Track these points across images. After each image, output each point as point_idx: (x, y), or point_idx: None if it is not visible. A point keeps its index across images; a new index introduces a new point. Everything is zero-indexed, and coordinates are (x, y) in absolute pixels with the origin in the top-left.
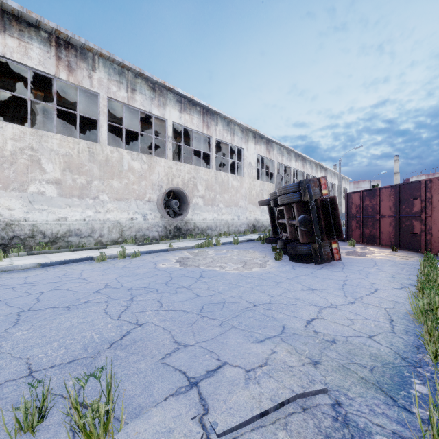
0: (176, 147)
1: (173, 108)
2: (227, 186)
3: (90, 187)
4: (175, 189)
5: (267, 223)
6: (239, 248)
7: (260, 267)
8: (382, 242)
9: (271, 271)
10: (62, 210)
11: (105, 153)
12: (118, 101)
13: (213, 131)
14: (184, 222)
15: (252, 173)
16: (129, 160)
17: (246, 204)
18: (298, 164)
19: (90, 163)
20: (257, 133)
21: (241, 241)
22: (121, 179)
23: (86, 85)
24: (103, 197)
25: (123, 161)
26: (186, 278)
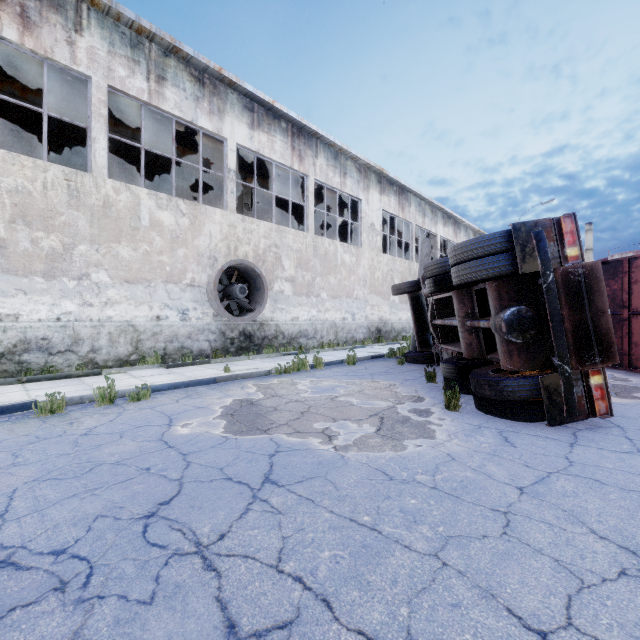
0: (247, 196)
1: (238, 120)
2: (334, 262)
3: (70, 256)
4: (240, 265)
5: (399, 326)
6: (359, 375)
7: (421, 437)
8: (635, 363)
9: (457, 455)
10: (7, 299)
11: (102, 193)
12: (130, 97)
13: (310, 166)
14: (259, 324)
15: (375, 242)
16: (153, 209)
17: (366, 294)
18: (447, 230)
19: (70, 210)
20: (384, 175)
21: (359, 359)
22: (136, 243)
23: (61, 58)
24: (99, 276)
25: (141, 210)
26: (220, 491)
